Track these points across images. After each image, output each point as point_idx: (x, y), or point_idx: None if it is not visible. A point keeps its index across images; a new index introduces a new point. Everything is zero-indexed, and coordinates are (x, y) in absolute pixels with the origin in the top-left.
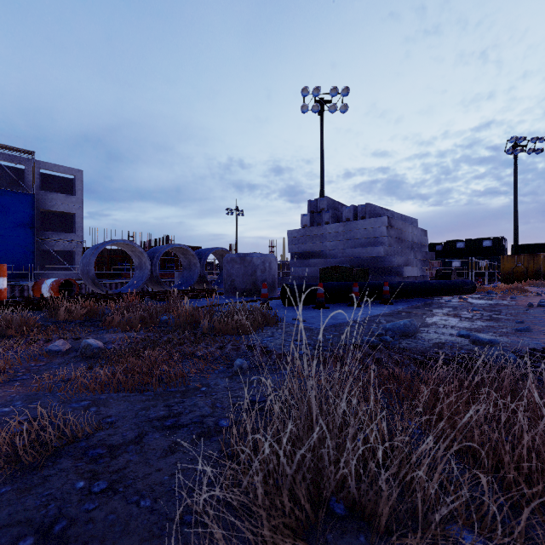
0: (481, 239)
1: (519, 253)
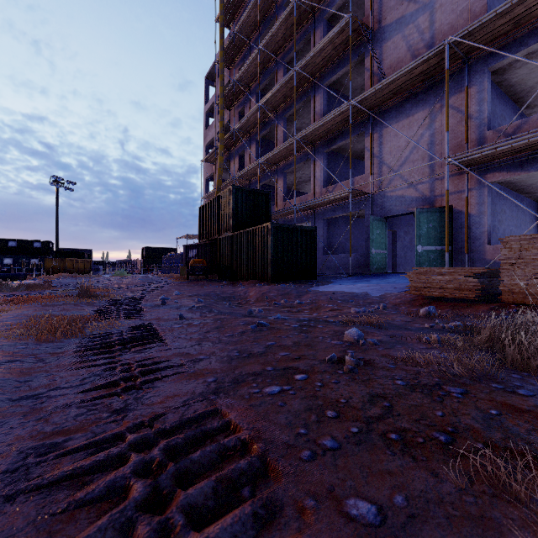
0: (33, 241)
1: (58, 256)
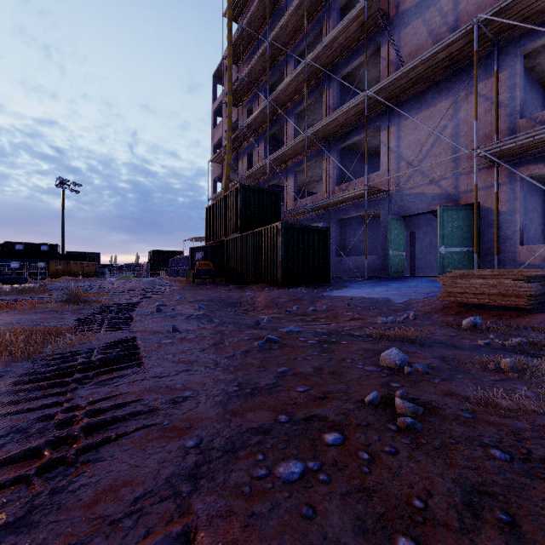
0: (40, 244)
1: (63, 259)
